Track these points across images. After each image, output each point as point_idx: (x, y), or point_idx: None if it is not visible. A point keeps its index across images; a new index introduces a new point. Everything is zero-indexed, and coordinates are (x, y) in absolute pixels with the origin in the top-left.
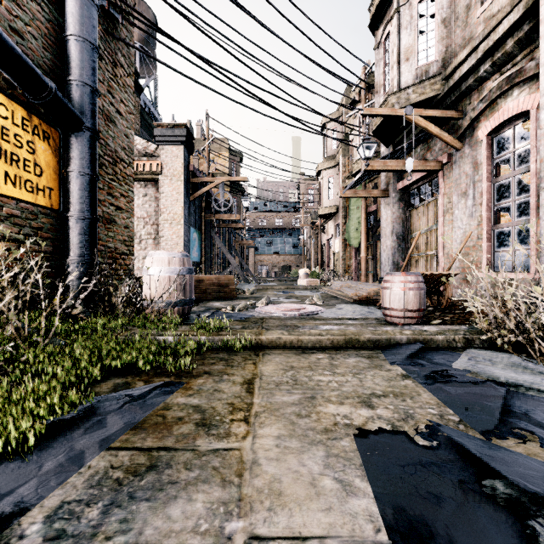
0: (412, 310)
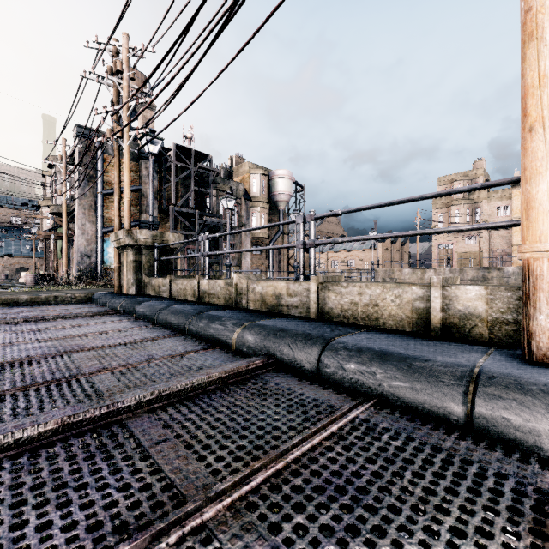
0: (33, 283)
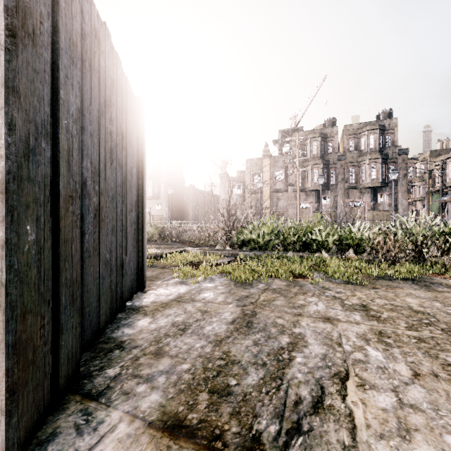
0: None
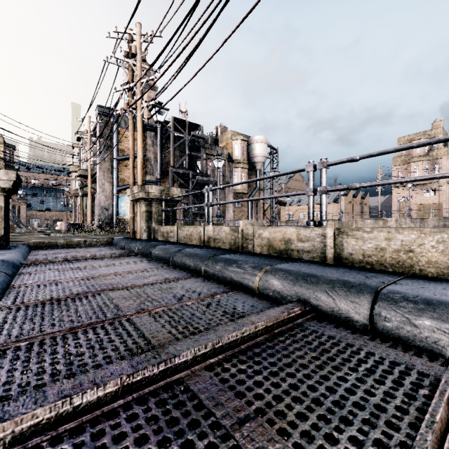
0: (66, 230)
